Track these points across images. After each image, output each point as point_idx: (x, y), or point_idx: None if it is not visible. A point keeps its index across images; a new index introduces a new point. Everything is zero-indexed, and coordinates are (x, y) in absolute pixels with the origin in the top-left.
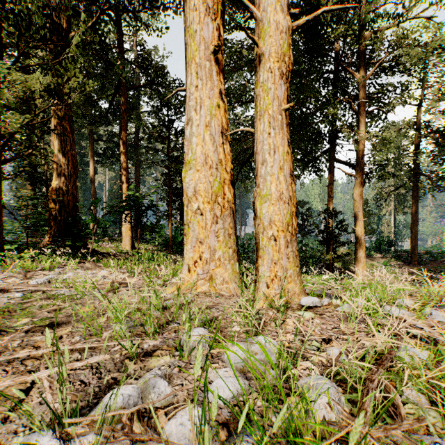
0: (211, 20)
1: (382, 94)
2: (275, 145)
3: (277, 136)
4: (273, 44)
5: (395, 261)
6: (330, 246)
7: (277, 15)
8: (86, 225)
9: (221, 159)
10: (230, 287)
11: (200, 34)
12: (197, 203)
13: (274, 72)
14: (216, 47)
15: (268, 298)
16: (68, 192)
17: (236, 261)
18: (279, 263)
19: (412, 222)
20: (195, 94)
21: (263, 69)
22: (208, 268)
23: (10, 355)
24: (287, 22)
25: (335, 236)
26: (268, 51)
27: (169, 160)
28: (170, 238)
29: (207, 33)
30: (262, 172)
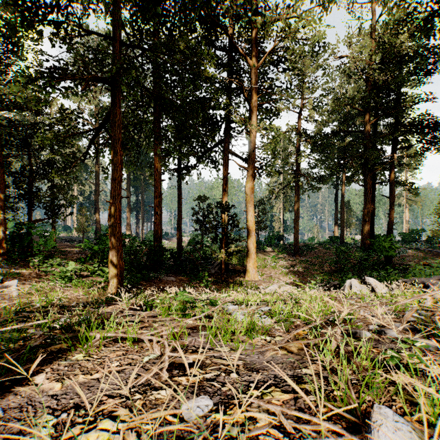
0: None
1: (271, 91)
2: None
3: None
4: None
5: (283, 254)
6: (223, 243)
7: None
8: None
9: None
10: None
11: None
12: None
13: None
14: None
15: None
16: None
17: None
18: None
19: (295, 218)
20: None
21: None
22: None
23: None
24: None
25: (227, 232)
26: None
27: None
28: (2, 241)
29: None
30: None
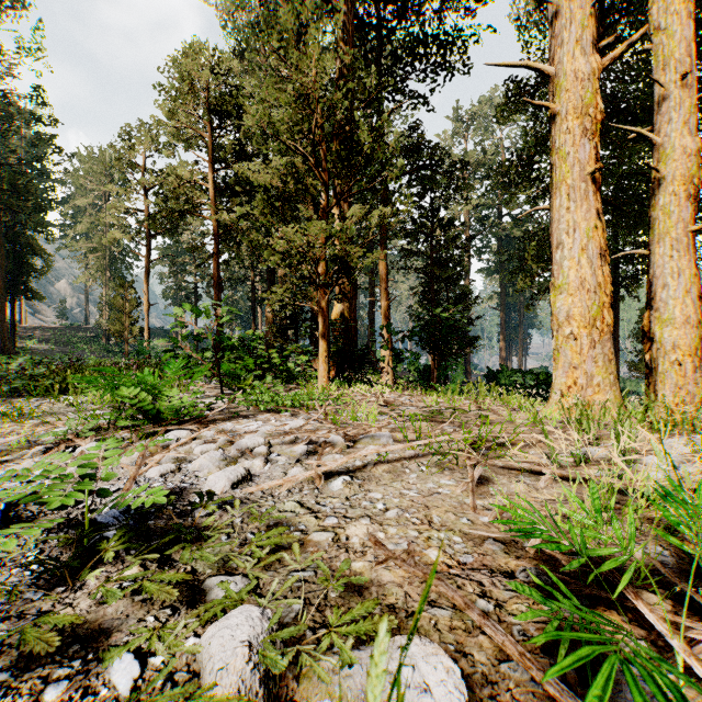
0: (587, 141)
1: None
2: (679, 268)
3: (681, 259)
4: (677, 167)
5: None
6: None
7: (682, 139)
8: (368, 353)
9: (599, 282)
10: (613, 414)
11: (574, 156)
12: (569, 328)
13: (678, 195)
14: (596, 170)
15: (672, 422)
16: (351, 315)
17: (618, 387)
18: (683, 389)
19: None
20: (566, 216)
21: (664, 192)
22: (584, 394)
23: (493, 431)
24: (696, 144)
25: None
26: (671, 175)
27: (432, 265)
28: (432, 372)
29: (583, 155)
30: (662, 297)
